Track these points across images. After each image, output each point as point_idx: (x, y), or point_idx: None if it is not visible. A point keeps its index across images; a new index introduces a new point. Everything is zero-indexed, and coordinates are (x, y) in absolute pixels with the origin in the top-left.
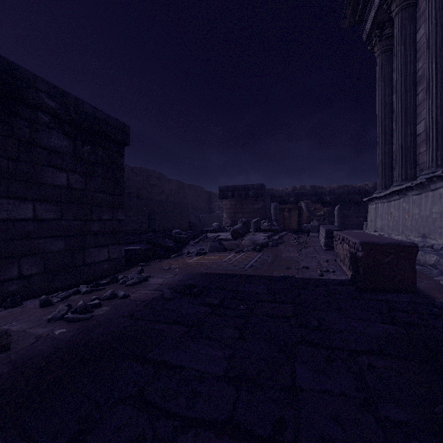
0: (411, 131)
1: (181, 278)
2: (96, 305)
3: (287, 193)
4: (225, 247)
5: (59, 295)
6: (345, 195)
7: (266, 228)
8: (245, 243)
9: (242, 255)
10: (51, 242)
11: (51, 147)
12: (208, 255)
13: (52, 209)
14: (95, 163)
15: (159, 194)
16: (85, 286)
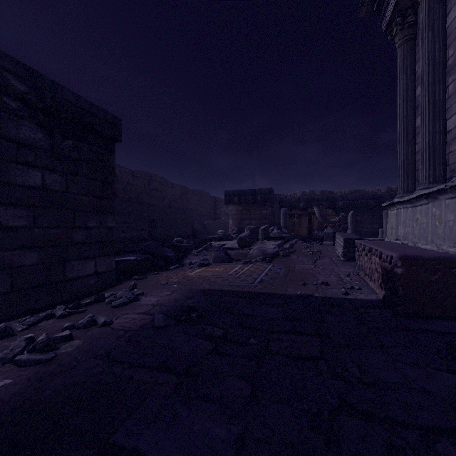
0: (440, 128)
1: (179, 297)
2: (65, 338)
3: (297, 198)
4: (232, 257)
5: (26, 321)
6: (358, 200)
7: (276, 236)
8: (253, 253)
9: (250, 266)
10: (21, 255)
11: (21, 139)
12: (211, 266)
13: (22, 214)
14: (78, 161)
15: (161, 200)
16: (63, 307)
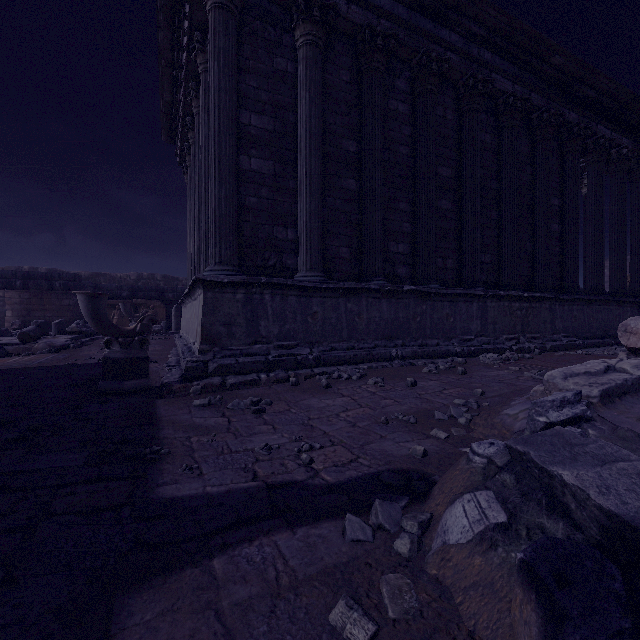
0: None
1: None
2: None
3: (119, 286)
4: (10, 352)
5: None
6: None
7: (75, 330)
8: (39, 347)
9: (33, 357)
10: None
11: None
12: None
13: None
14: None
15: None
16: None
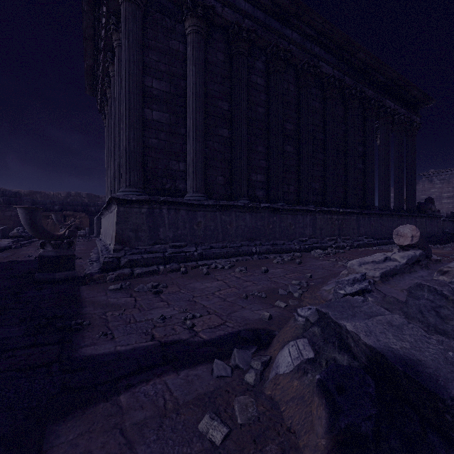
0: None
1: None
2: None
3: (52, 201)
4: None
5: None
6: None
7: (16, 235)
8: None
9: None
10: None
11: None
12: None
13: None
14: None
15: None
16: None
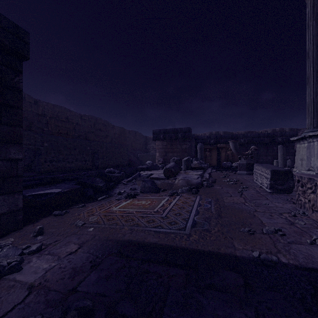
0: None
1: (82, 261)
2: None
3: (208, 136)
4: (158, 187)
5: None
6: (256, 138)
7: (196, 166)
8: (178, 183)
9: (177, 199)
10: None
11: None
12: (138, 197)
13: None
14: None
15: (104, 137)
16: None
